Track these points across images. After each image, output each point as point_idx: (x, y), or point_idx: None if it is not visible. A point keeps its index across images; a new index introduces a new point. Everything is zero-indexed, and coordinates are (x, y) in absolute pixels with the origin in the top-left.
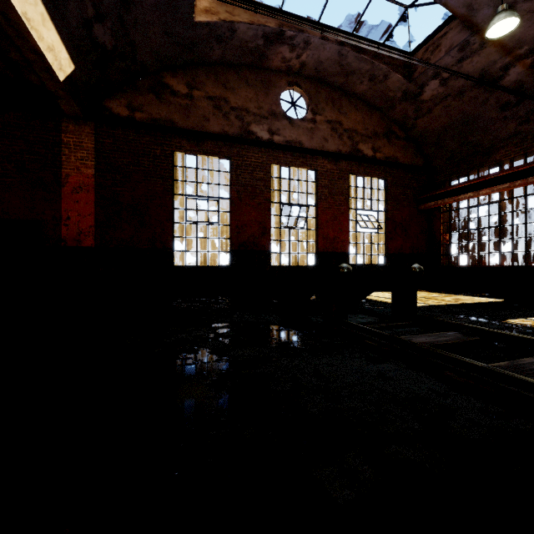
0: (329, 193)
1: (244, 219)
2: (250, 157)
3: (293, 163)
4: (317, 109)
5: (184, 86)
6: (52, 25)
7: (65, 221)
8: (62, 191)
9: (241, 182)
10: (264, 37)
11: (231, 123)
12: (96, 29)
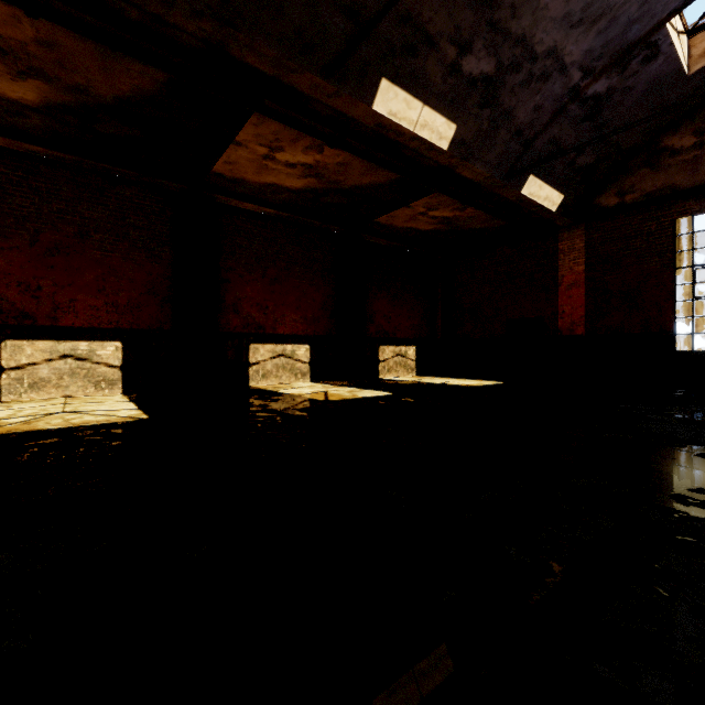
0: None
1: None
2: None
3: None
4: None
5: (690, 136)
6: (546, 185)
7: (560, 315)
8: (558, 290)
9: None
10: None
11: None
12: (578, 161)
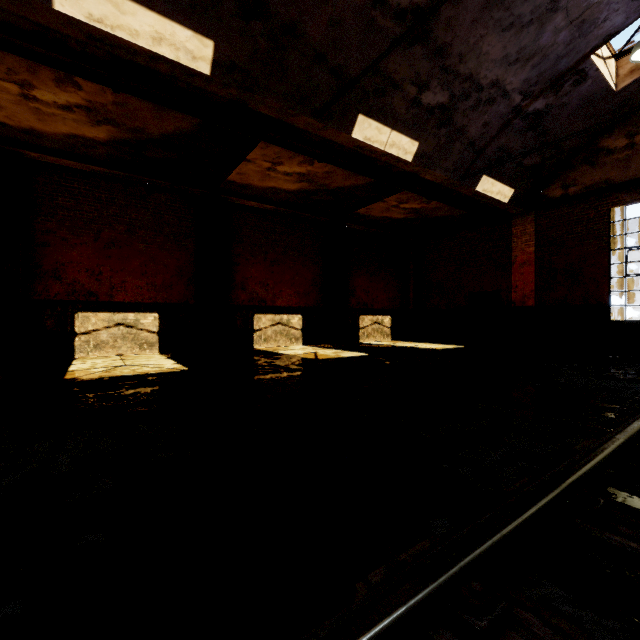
0: None
1: None
2: None
3: None
4: None
5: (622, 139)
6: (497, 182)
7: (514, 289)
8: (512, 268)
9: None
10: None
11: None
12: (525, 162)
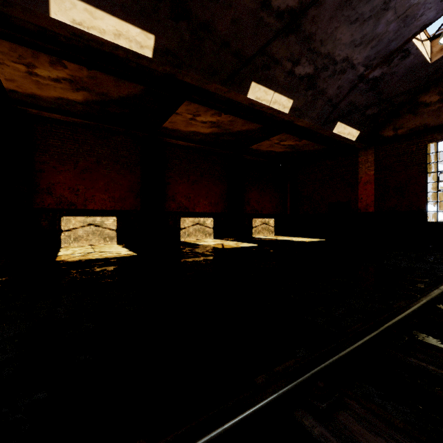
0: None
1: None
2: None
3: None
4: None
5: (435, 96)
6: (348, 126)
7: (360, 200)
8: (358, 186)
9: None
10: None
11: None
12: (367, 112)
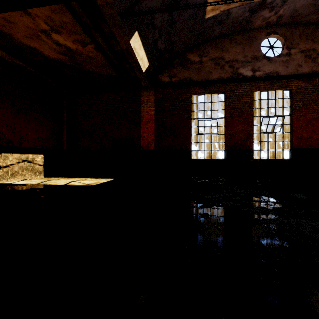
0: (303, 104)
1: (234, 129)
2: (238, 89)
3: (270, 87)
4: (291, 45)
5: (197, 57)
6: (142, 48)
7: (142, 137)
8: (141, 123)
9: (232, 106)
10: (250, 10)
11: (225, 71)
12: (158, 43)
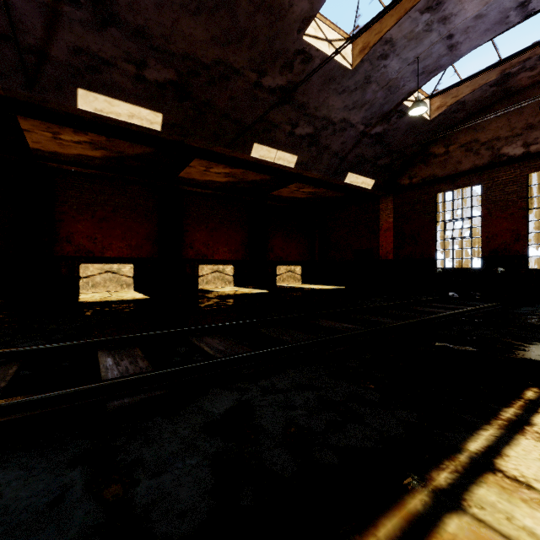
0: None
1: (494, 230)
2: (501, 176)
3: None
4: None
5: (442, 148)
6: (360, 176)
7: (381, 247)
8: (380, 233)
9: (491, 200)
10: (493, 85)
11: (481, 156)
12: (379, 162)
